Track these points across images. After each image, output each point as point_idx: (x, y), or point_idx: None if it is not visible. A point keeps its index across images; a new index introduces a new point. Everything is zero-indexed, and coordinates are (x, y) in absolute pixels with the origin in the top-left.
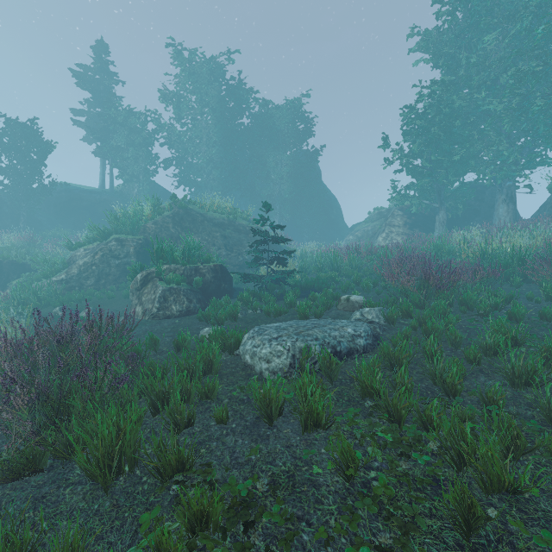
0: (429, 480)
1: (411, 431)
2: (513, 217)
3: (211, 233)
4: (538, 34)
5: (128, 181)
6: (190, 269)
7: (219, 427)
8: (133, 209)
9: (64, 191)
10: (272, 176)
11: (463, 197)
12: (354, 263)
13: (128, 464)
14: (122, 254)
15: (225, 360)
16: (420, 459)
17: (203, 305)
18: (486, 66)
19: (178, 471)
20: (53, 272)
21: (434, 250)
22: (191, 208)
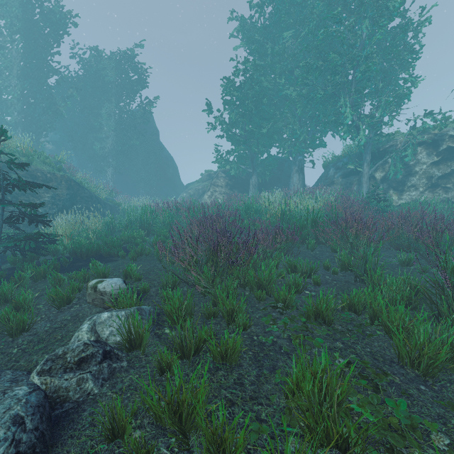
0: None
1: None
2: (303, 185)
3: None
4: (320, 35)
5: None
6: None
7: None
8: None
9: None
10: (104, 127)
11: (270, 166)
12: (166, 220)
13: None
14: None
15: None
16: None
17: None
18: (285, 57)
19: None
20: None
21: (244, 209)
22: None
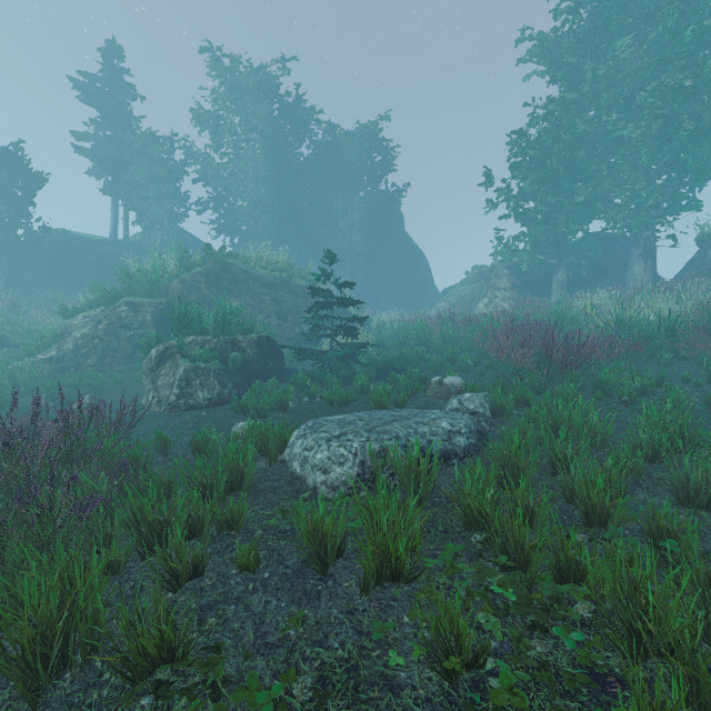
0: (584, 678)
1: (548, 586)
2: (652, 277)
3: (258, 296)
4: (687, 37)
5: (149, 228)
6: (224, 342)
7: (243, 578)
8: (151, 262)
9: (61, 241)
10: (340, 223)
11: (588, 252)
12: (448, 335)
13: (82, 650)
14: (136, 324)
15: (264, 470)
16: (567, 638)
17: (241, 391)
18: (618, 80)
19: (165, 661)
20: (40, 348)
21: (553, 318)
22: (230, 262)
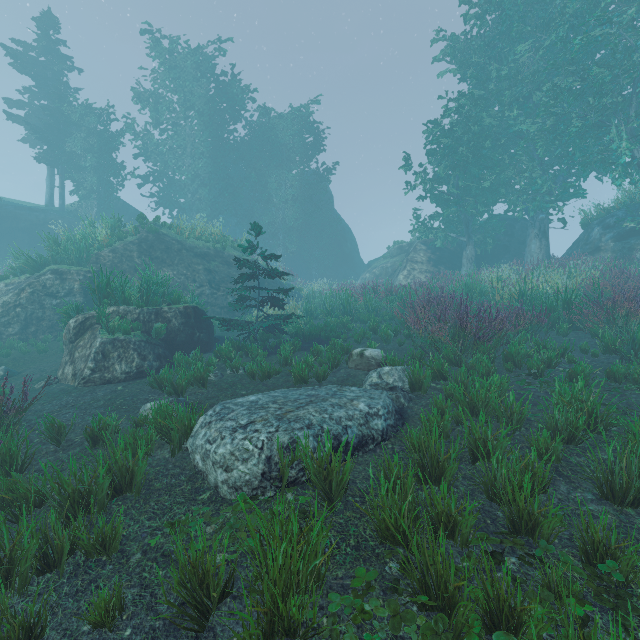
0: None
1: None
2: (546, 255)
3: (191, 265)
4: (576, 45)
5: (85, 197)
6: (148, 312)
7: (95, 639)
8: (81, 231)
9: None
10: (274, 199)
11: (493, 231)
12: (371, 305)
13: None
14: (63, 292)
15: (166, 461)
16: None
17: (164, 363)
18: (518, 80)
19: None
20: None
21: (464, 290)
22: (164, 233)
